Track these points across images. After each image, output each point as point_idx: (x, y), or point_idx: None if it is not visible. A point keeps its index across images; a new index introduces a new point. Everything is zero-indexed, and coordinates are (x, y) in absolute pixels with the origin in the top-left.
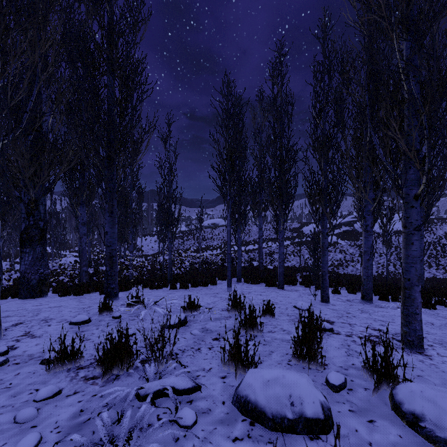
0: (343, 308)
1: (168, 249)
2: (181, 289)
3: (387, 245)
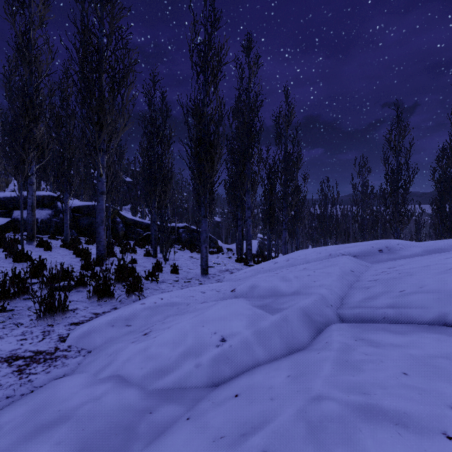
0: None
1: None
2: None
3: None
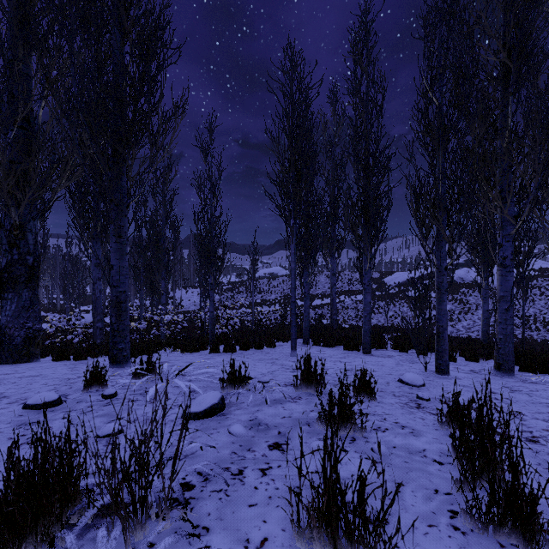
0: (477, 383)
1: (210, 299)
2: (226, 353)
3: (524, 291)
